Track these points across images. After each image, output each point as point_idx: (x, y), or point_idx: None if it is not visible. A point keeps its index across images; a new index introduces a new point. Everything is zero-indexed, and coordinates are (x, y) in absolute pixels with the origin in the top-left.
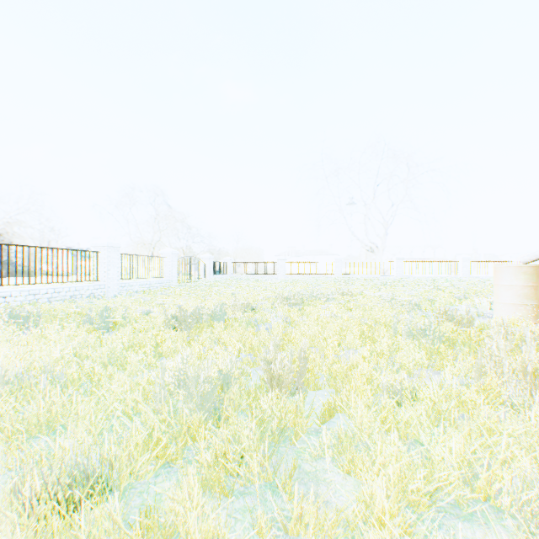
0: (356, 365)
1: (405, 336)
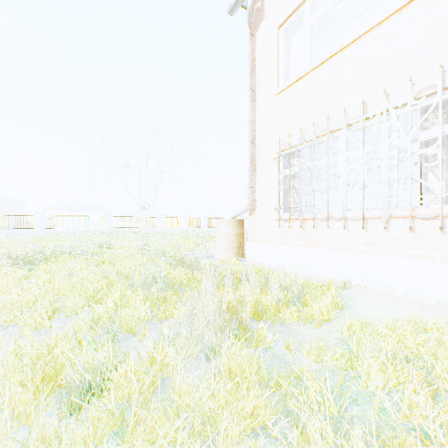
0: (57, 345)
1: (139, 287)
